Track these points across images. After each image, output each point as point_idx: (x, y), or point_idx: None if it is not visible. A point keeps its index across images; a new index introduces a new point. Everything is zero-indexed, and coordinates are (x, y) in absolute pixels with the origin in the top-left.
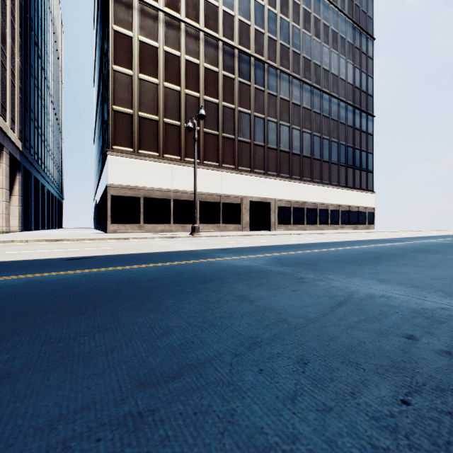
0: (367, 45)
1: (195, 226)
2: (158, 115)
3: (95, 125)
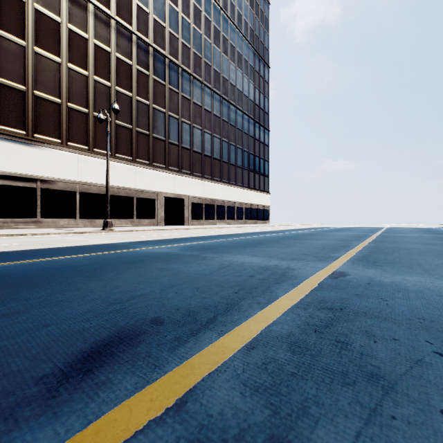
0: (264, 71)
1: (107, 221)
2: (61, 97)
3: None
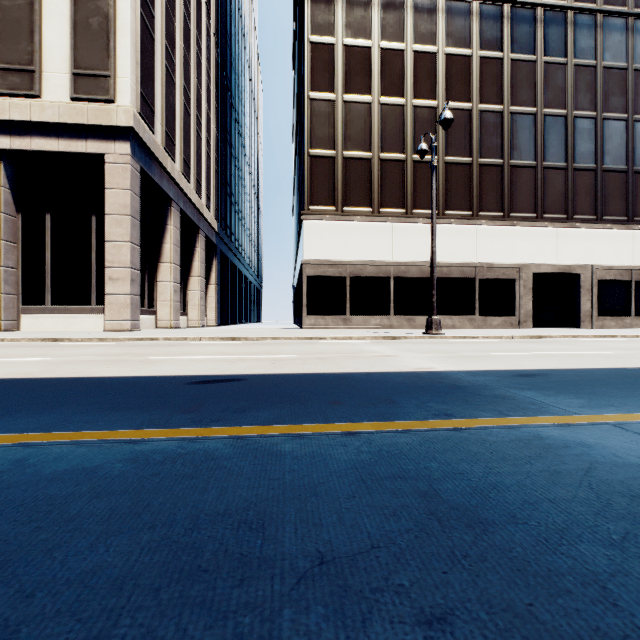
0: None
1: (432, 320)
2: (371, 149)
3: (294, 190)
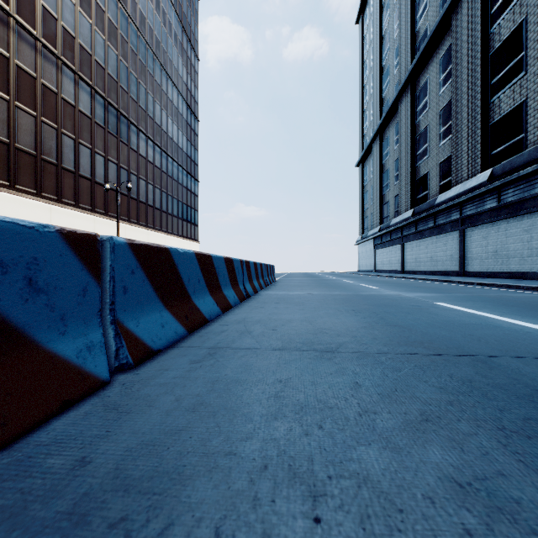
0: (195, 124)
1: None
2: (36, 150)
3: None
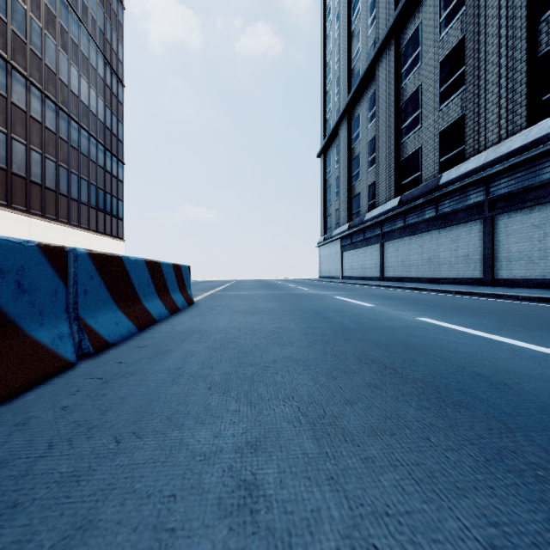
0: (118, 88)
1: None
2: None
3: None
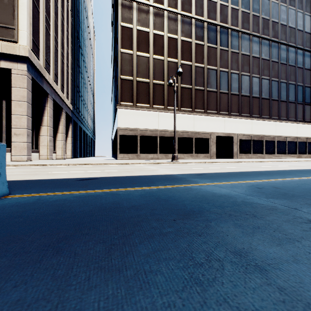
0: None
1: (174, 155)
2: (149, 78)
3: (112, 92)
